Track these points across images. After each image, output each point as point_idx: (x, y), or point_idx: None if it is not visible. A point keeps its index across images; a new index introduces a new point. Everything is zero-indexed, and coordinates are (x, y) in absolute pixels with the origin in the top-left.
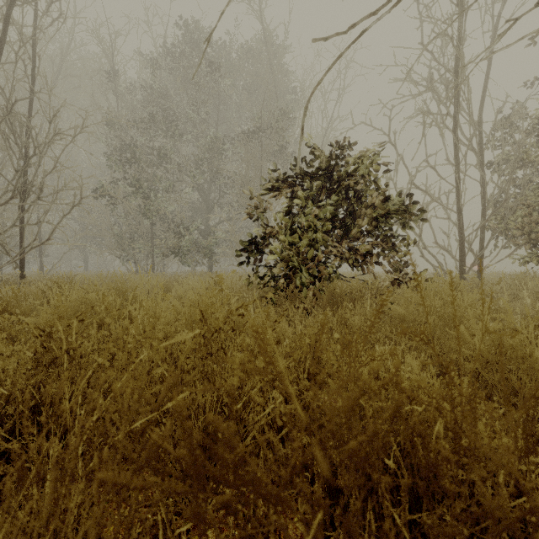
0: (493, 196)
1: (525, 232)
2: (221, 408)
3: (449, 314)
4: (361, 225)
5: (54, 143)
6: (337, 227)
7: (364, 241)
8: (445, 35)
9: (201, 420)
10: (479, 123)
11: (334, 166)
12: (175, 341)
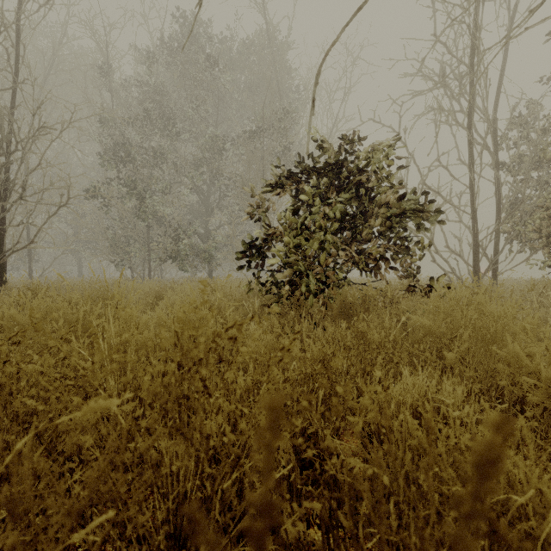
0: (508, 198)
1: (543, 235)
2: (200, 481)
3: (486, 327)
4: (374, 225)
5: (39, 139)
6: (346, 229)
7: (376, 243)
8: (461, 23)
9: (171, 498)
10: (494, 120)
11: (343, 161)
12: (85, 413)
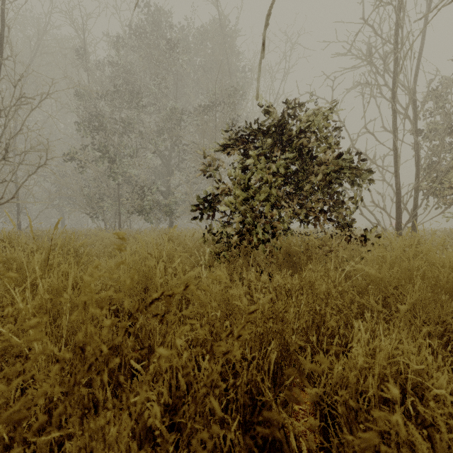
0: (425, 159)
1: None
2: None
3: (436, 278)
4: (314, 181)
5: (21, 108)
6: (288, 184)
7: (315, 198)
8: (388, 4)
9: None
10: (413, 93)
11: (286, 124)
12: None
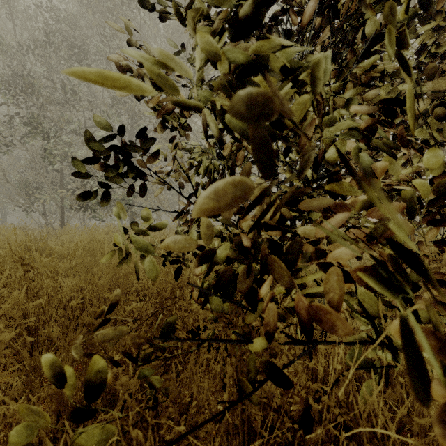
0: None
1: None
2: None
3: None
4: None
5: None
6: None
7: None
8: None
9: None
10: None
11: None
12: None
